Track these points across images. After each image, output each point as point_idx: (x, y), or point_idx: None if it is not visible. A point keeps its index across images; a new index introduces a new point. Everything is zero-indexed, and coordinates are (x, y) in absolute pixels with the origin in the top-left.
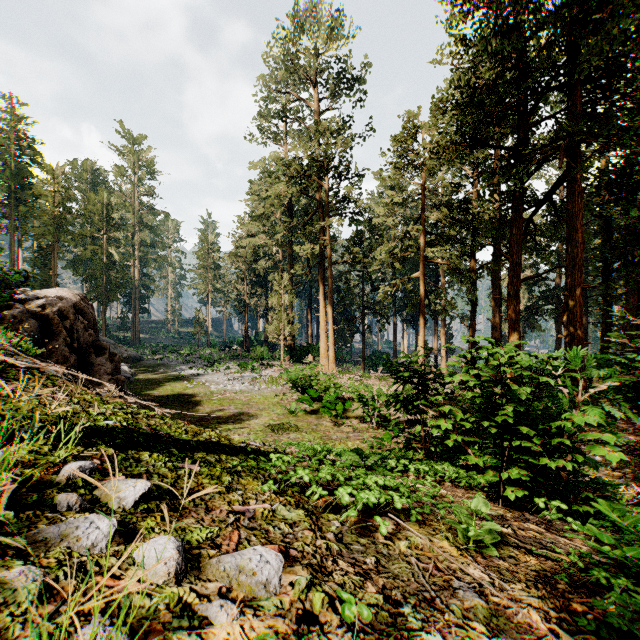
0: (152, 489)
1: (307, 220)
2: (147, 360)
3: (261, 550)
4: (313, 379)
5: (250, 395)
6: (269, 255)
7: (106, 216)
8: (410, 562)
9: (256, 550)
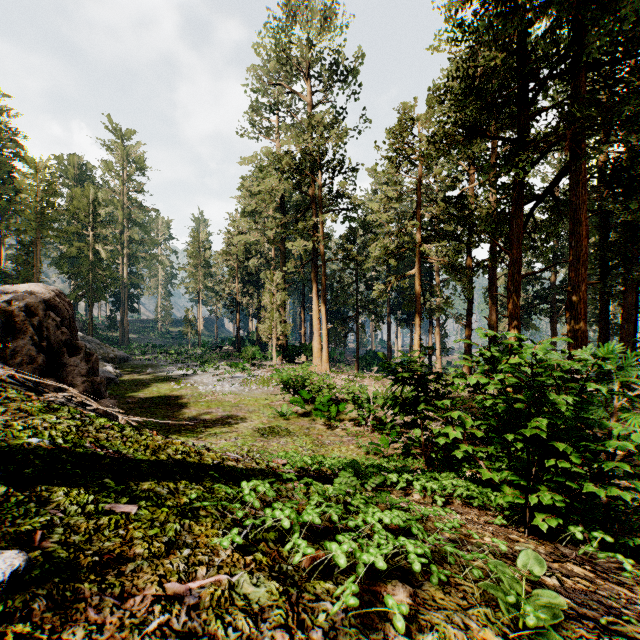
0: (35, 563)
1: (300, 216)
2: (135, 360)
3: None
4: (305, 380)
5: (240, 397)
6: (261, 253)
7: (93, 212)
8: None
9: None
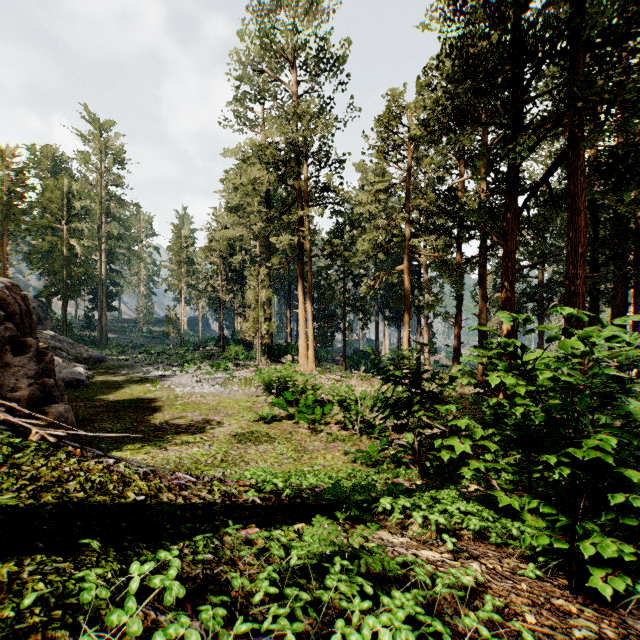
0: None
1: (285, 211)
2: (111, 361)
3: None
4: (289, 380)
5: (219, 399)
6: (246, 250)
7: (67, 205)
8: None
9: None
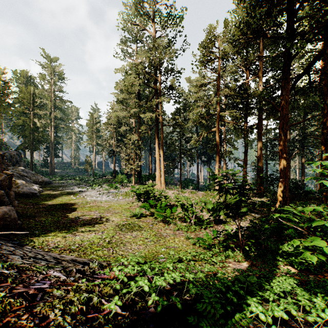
0: None
1: (148, 101)
2: (55, 183)
3: None
4: (151, 193)
5: (111, 203)
6: (127, 124)
7: (32, 100)
8: None
9: None
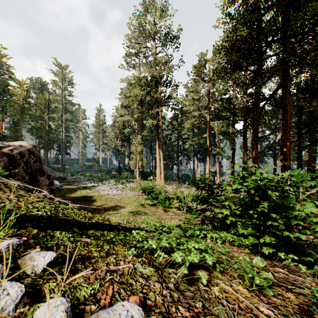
0: (58, 257)
1: (150, 108)
2: (68, 179)
3: (127, 305)
4: (153, 188)
5: (121, 196)
6: (131, 126)
7: (47, 106)
8: (223, 303)
9: (124, 305)
